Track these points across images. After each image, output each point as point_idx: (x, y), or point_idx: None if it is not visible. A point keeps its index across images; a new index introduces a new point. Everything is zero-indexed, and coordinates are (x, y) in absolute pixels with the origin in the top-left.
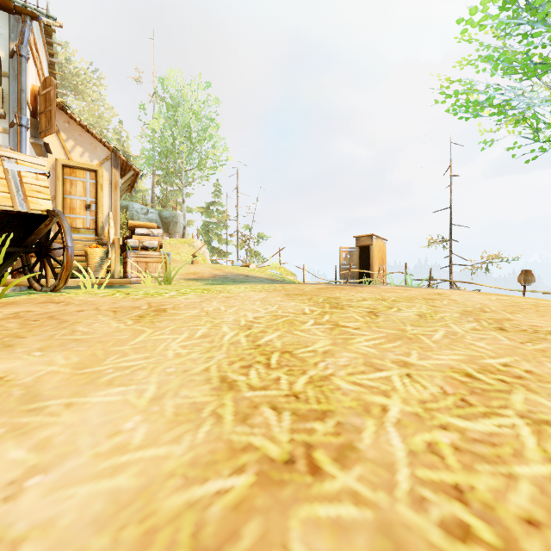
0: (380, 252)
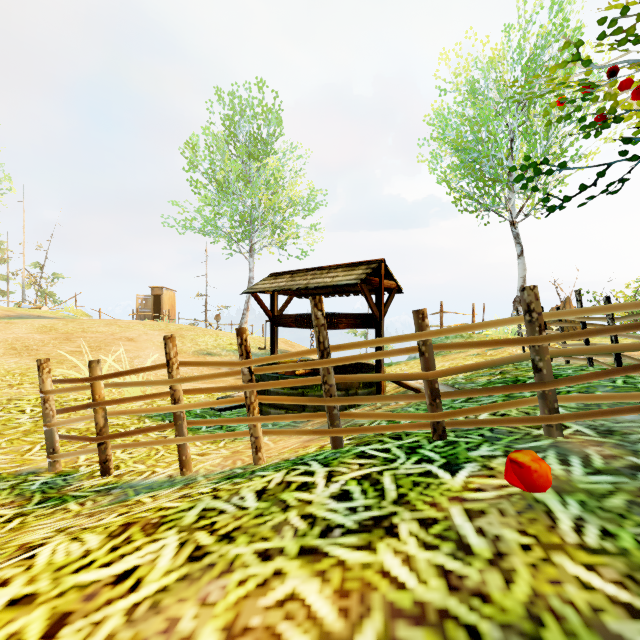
0: (170, 300)
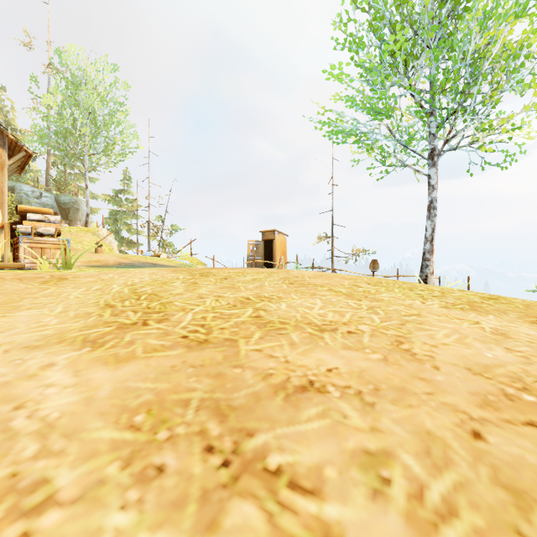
0: (281, 246)
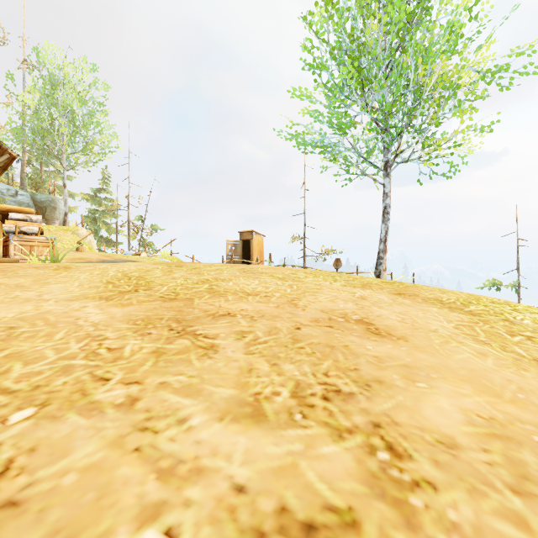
0: (258, 246)
